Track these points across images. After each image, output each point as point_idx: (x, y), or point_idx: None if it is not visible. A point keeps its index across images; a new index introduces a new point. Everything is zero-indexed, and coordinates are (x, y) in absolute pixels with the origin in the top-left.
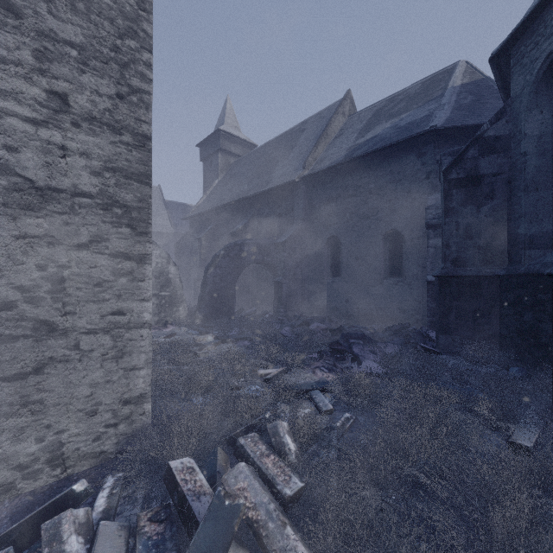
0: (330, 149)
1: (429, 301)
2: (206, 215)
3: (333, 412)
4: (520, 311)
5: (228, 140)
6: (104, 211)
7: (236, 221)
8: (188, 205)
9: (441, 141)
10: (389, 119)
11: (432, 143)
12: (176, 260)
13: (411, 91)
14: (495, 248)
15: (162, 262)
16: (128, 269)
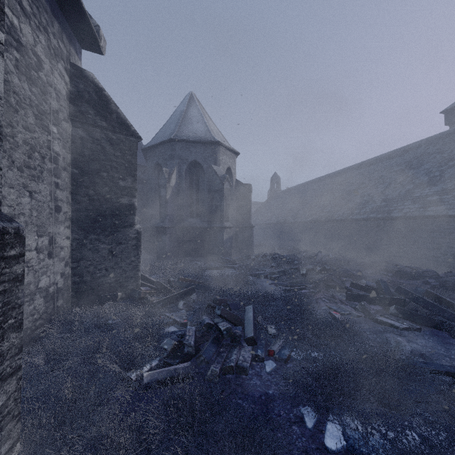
0: None
1: None
2: None
3: None
4: (150, 238)
5: None
6: None
7: None
8: None
9: None
10: None
11: None
12: None
13: None
14: (143, 217)
15: None
16: None
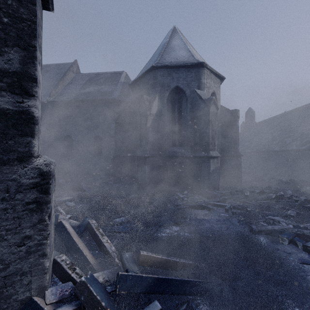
0: (66, 89)
1: (112, 166)
2: None
3: (75, 206)
4: (135, 167)
5: None
6: None
7: None
8: None
9: (116, 103)
10: (96, 85)
11: (113, 103)
12: None
13: (106, 75)
14: (130, 147)
15: None
16: None
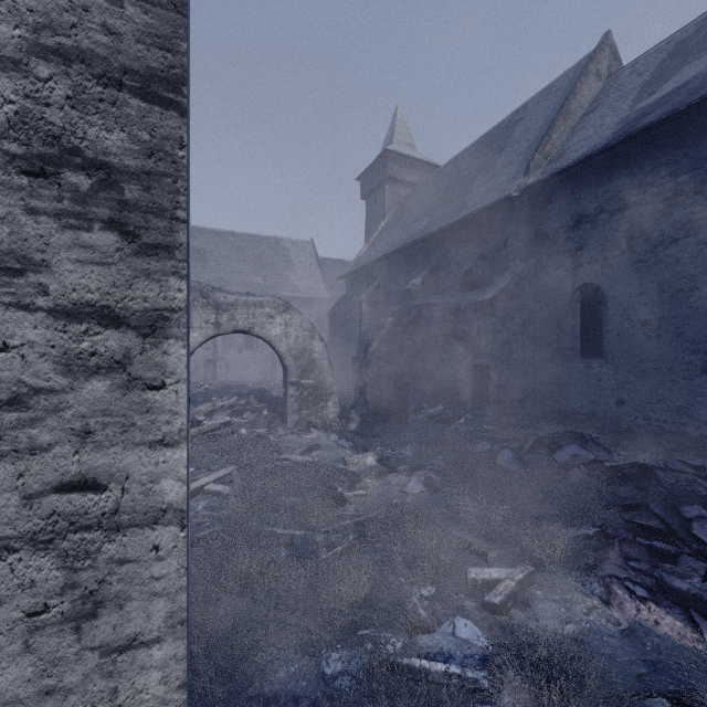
0: (576, 135)
1: None
2: (368, 270)
3: None
4: None
5: (399, 164)
6: (32, 178)
7: (410, 274)
8: (347, 261)
9: None
10: None
11: None
12: (330, 333)
13: None
14: None
15: (303, 335)
16: (112, 353)
